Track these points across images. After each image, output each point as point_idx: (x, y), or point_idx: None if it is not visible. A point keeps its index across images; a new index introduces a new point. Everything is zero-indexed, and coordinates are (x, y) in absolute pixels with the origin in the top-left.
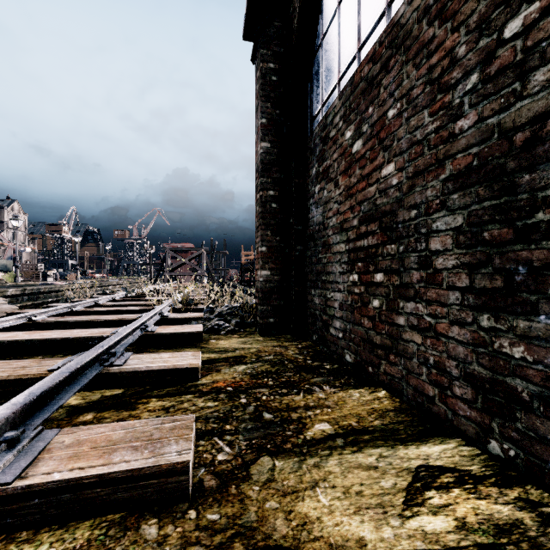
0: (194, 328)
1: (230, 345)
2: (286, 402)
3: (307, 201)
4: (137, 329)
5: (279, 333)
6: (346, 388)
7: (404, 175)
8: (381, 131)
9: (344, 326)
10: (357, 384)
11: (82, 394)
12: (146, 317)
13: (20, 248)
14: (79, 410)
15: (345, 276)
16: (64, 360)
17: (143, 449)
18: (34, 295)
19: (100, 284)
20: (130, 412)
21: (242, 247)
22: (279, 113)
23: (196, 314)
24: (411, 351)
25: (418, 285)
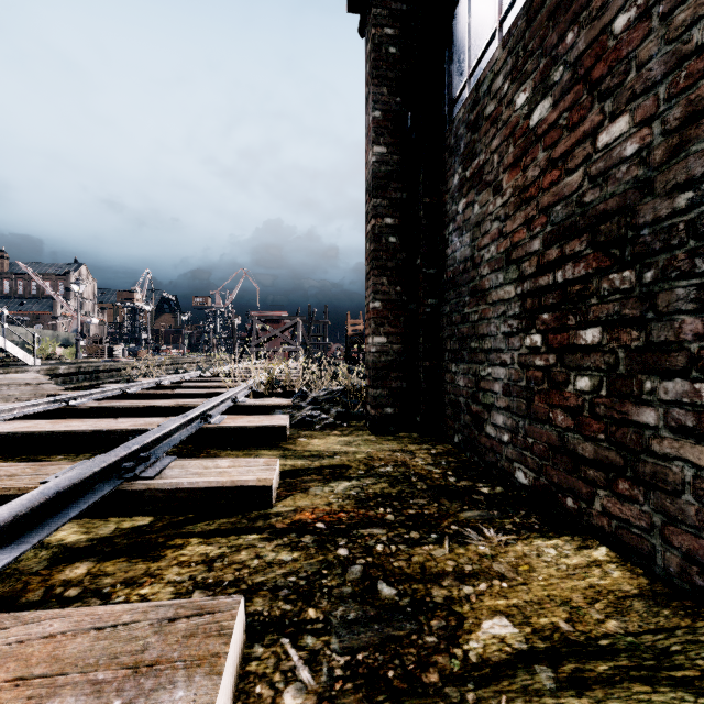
0: (276, 420)
1: (327, 446)
2: (419, 560)
3: (443, 229)
4: (196, 420)
5: (400, 429)
6: (527, 536)
7: (656, 130)
8: (595, 65)
9: (512, 424)
10: (545, 528)
11: (88, 524)
12: (211, 403)
13: (86, 320)
14: (71, 555)
15: (514, 339)
16: (73, 466)
17: (113, 695)
18: (93, 374)
19: (173, 362)
20: (148, 564)
21: (348, 314)
22: (400, 102)
23: (282, 401)
24: (676, 478)
25: (699, 345)
